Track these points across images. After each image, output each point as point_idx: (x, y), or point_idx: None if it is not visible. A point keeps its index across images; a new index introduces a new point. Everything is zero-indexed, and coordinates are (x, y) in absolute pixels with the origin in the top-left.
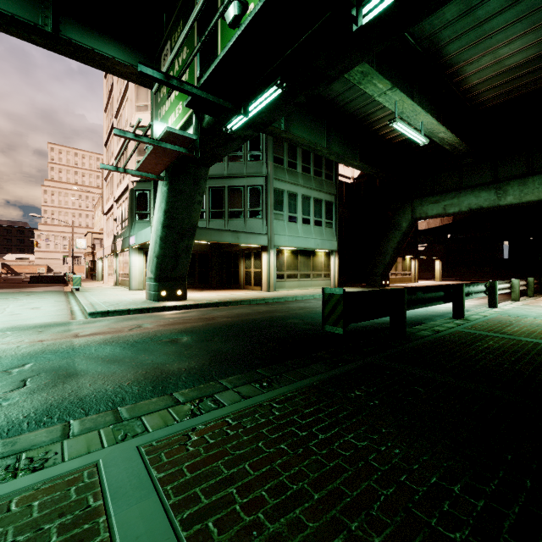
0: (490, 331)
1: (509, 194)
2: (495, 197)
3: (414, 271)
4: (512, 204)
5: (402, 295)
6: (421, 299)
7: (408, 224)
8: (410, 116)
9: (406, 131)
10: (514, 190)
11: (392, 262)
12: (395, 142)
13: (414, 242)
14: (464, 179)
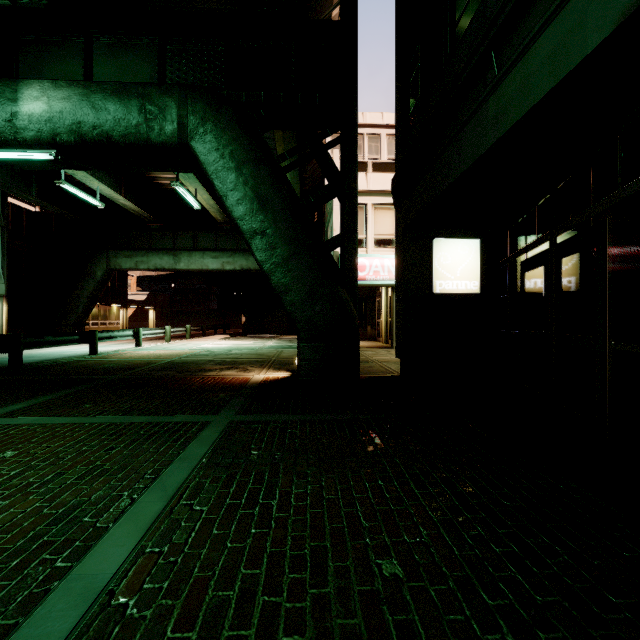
0: (98, 358)
1: (182, 261)
2: (174, 262)
3: (123, 320)
4: (185, 269)
5: (18, 338)
6: (50, 341)
7: (104, 274)
8: (84, 179)
9: (79, 193)
10: (185, 259)
11: (88, 311)
12: (88, 187)
13: (123, 291)
14: (154, 242)
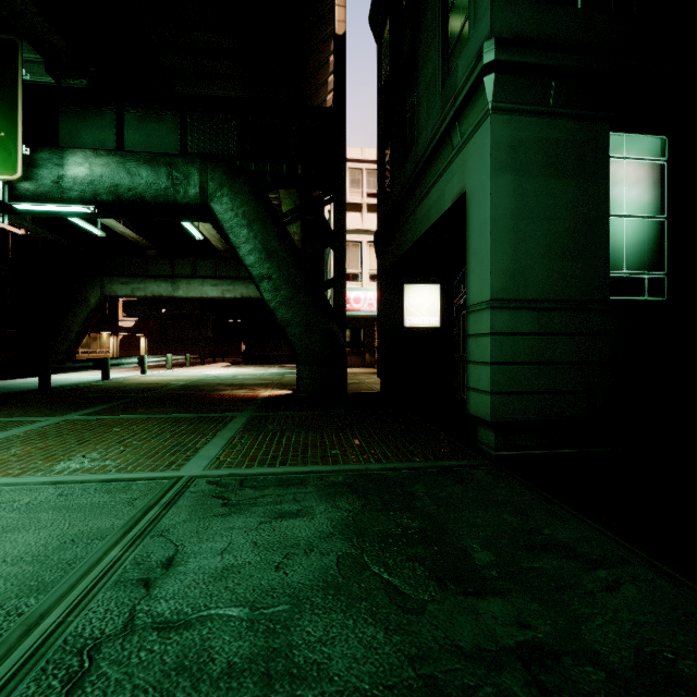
0: (114, 383)
1: (181, 289)
2: (172, 289)
3: (114, 349)
4: (183, 297)
5: (48, 364)
6: (70, 367)
7: (98, 301)
8: None
9: (81, 223)
10: (184, 287)
11: (80, 339)
12: None
13: (114, 317)
14: (151, 268)
